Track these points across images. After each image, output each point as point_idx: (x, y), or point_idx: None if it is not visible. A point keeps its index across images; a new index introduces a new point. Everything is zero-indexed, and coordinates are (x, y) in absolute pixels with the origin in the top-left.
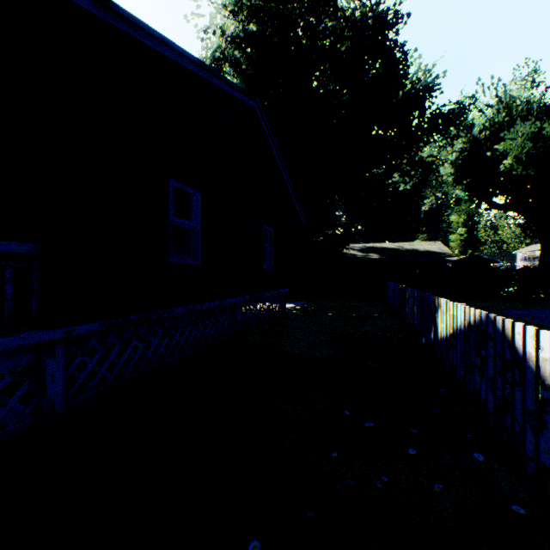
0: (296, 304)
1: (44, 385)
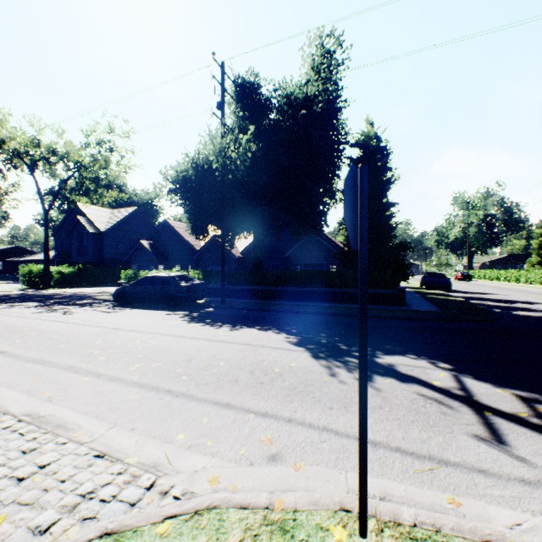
0: None
1: None
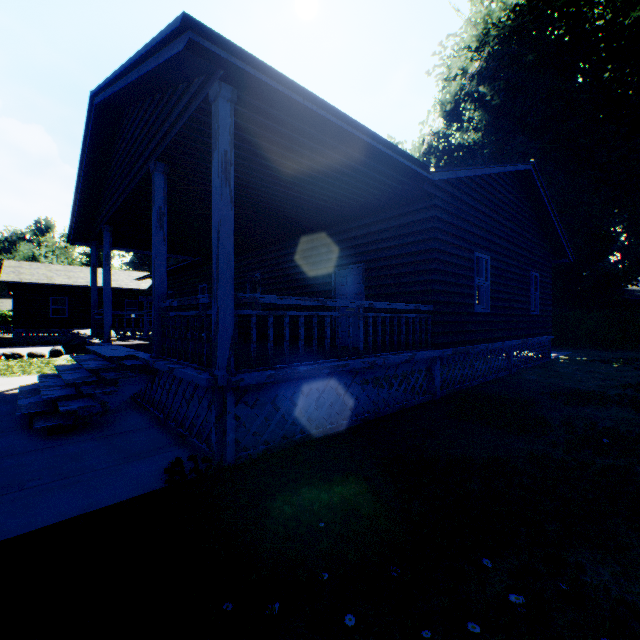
0: (558, 354)
1: (433, 379)
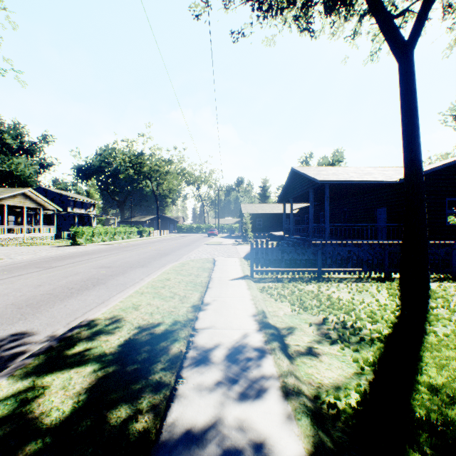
0: None
1: None
